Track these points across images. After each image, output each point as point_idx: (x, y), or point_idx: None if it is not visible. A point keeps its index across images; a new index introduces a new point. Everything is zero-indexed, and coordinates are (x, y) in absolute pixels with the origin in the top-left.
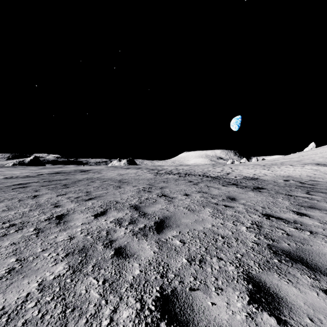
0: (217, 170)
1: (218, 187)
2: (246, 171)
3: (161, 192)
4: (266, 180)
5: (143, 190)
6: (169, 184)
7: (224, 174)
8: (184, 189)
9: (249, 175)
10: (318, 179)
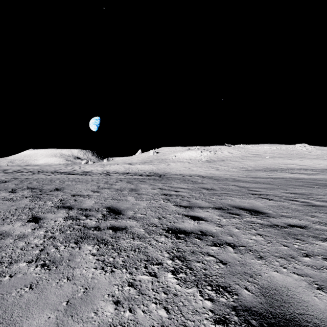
0: (68, 168)
1: (63, 175)
2: (89, 168)
3: (27, 178)
4: (94, 172)
5: (13, 178)
6: (29, 176)
7: (72, 170)
8: (41, 177)
9: (87, 170)
10: (117, 170)
